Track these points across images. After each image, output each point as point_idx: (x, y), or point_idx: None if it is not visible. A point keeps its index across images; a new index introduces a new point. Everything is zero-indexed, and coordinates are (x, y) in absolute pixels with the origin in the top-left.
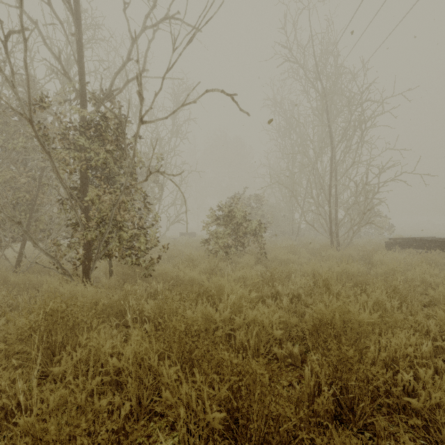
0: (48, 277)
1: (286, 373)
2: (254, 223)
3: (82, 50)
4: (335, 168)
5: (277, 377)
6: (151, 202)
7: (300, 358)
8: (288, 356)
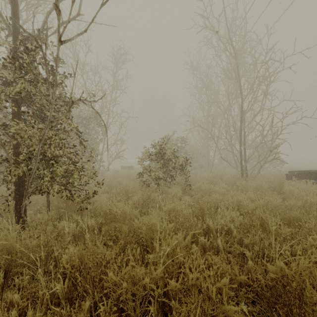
0: None
1: None
2: (181, 159)
3: None
4: (244, 115)
5: None
6: (96, 142)
7: None
8: None
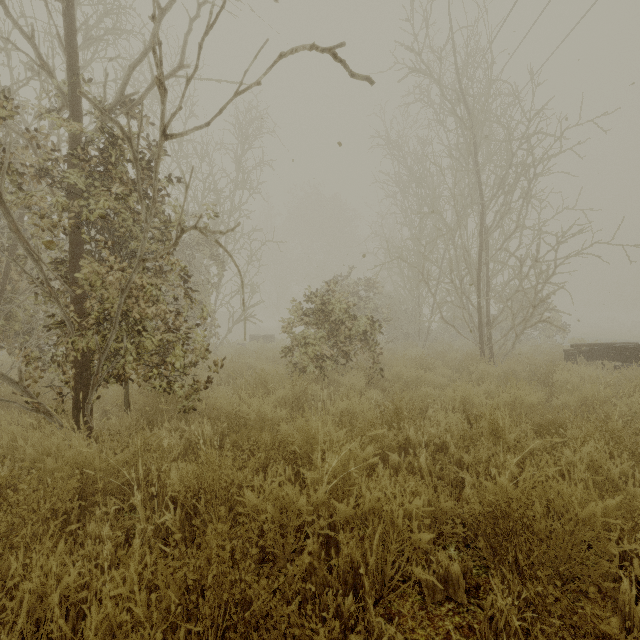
0: (17, 413)
1: (439, 620)
2: (364, 321)
3: (73, 26)
4: (487, 237)
5: (422, 634)
6: (204, 289)
7: (464, 587)
8: (440, 581)
